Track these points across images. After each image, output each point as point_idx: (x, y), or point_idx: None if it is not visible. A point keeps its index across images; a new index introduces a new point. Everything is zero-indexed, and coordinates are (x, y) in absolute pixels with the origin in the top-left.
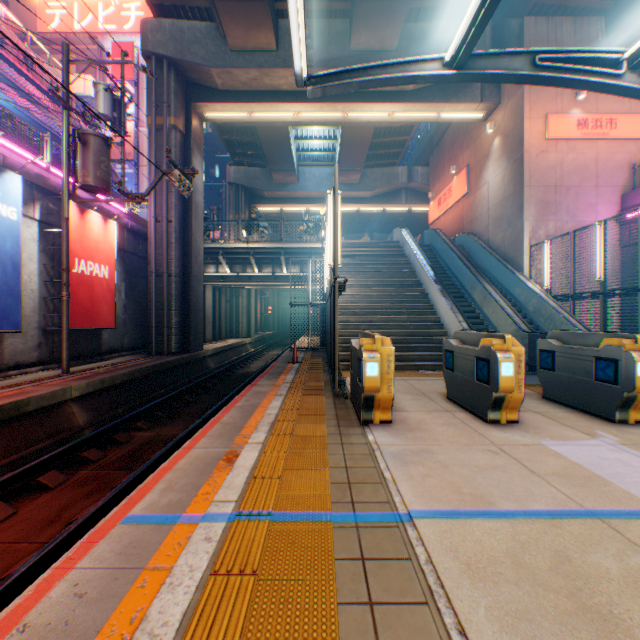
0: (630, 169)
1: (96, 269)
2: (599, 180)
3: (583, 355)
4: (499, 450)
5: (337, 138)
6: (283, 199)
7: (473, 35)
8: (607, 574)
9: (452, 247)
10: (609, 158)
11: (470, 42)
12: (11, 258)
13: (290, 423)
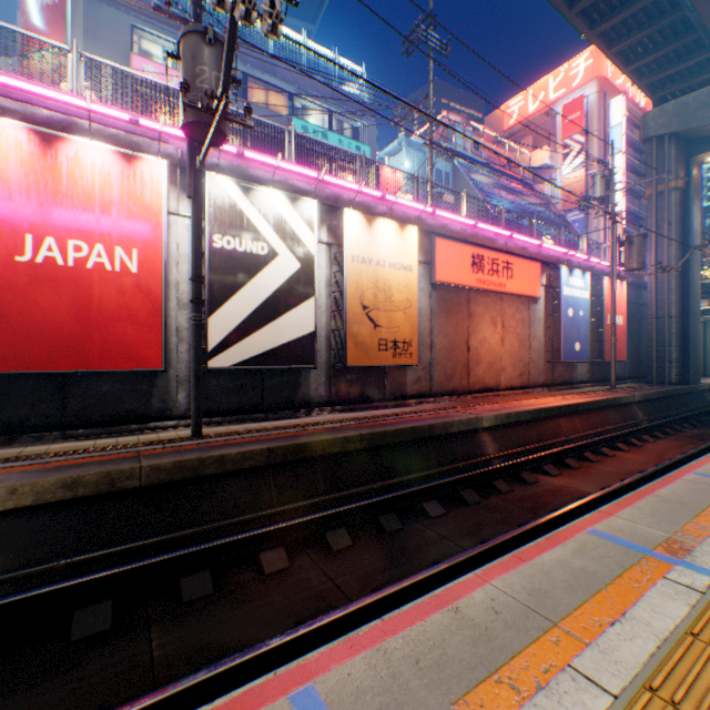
0: None
1: (615, 319)
2: None
3: None
4: None
5: None
6: None
7: None
8: None
9: None
10: None
11: None
12: (585, 320)
13: None
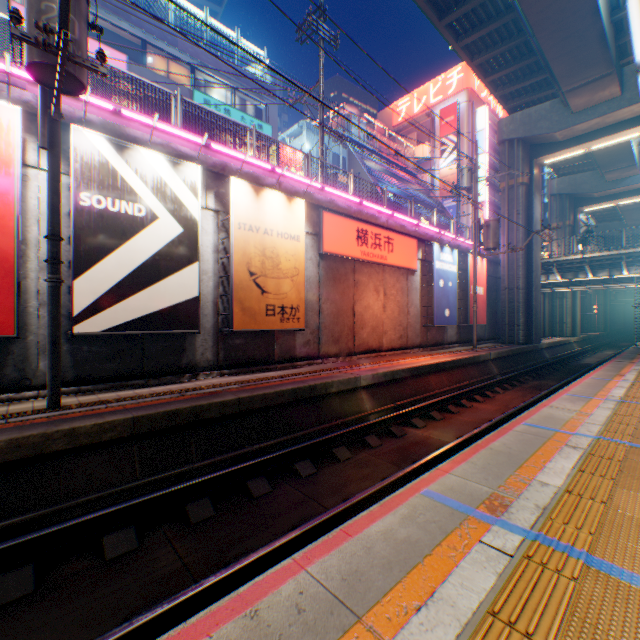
0: None
1: (477, 290)
2: None
3: None
4: None
5: None
6: (616, 194)
7: None
8: None
9: None
10: None
11: None
12: (454, 290)
13: None
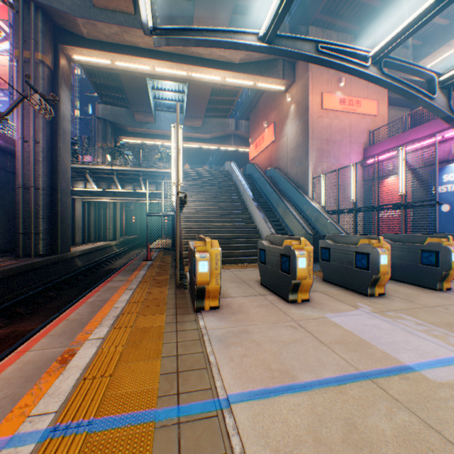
0: (368, 133)
1: None
2: (352, 138)
3: (348, 250)
4: (298, 325)
5: (185, 92)
6: (143, 134)
7: (279, 18)
8: (384, 437)
9: (265, 176)
10: (357, 125)
11: (277, 23)
12: None
13: (134, 315)
